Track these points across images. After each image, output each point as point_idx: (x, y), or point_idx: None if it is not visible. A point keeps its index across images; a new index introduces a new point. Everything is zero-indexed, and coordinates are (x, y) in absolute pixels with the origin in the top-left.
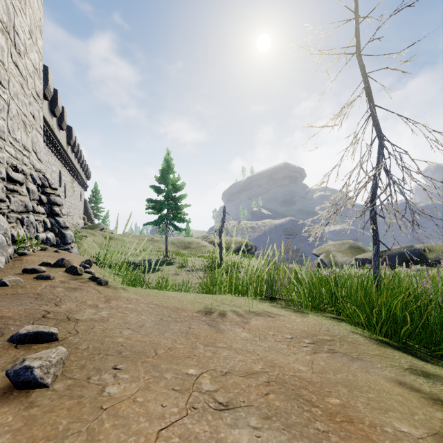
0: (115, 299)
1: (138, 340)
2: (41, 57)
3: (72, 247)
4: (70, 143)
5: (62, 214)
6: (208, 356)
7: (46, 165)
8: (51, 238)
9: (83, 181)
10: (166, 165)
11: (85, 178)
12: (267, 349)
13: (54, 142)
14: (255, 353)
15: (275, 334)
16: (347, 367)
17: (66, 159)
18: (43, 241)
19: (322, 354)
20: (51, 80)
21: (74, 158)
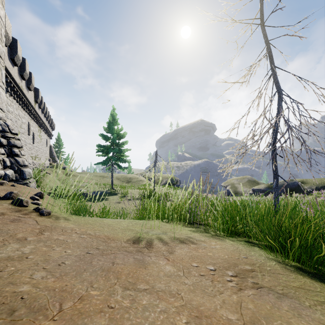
0: (50, 230)
1: (46, 287)
2: (3, 24)
3: (30, 182)
4: (37, 101)
5: (21, 154)
6: (125, 306)
7: (16, 117)
8: (10, 174)
9: (49, 131)
10: (112, 119)
11: (50, 129)
12: (191, 289)
13: (23, 100)
14: (179, 296)
15: (199, 266)
16: (278, 309)
17: (34, 114)
18: (1, 177)
19: (248, 292)
20: (20, 50)
21: (41, 113)
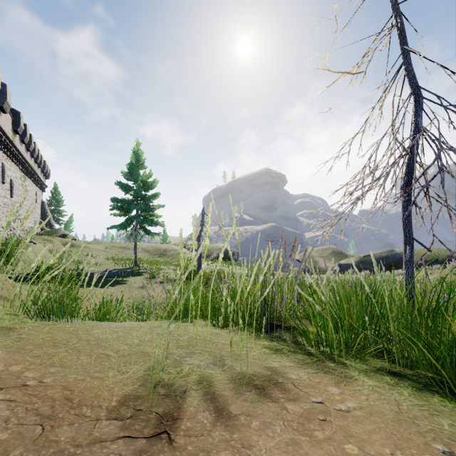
0: None
1: None
2: None
3: None
4: (17, 131)
5: None
6: None
7: None
8: None
9: (39, 180)
10: (135, 159)
11: (42, 177)
12: None
13: None
14: None
15: None
16: None
17: (11, 150)
18: None
19: None
20: None
21: (25, 150)
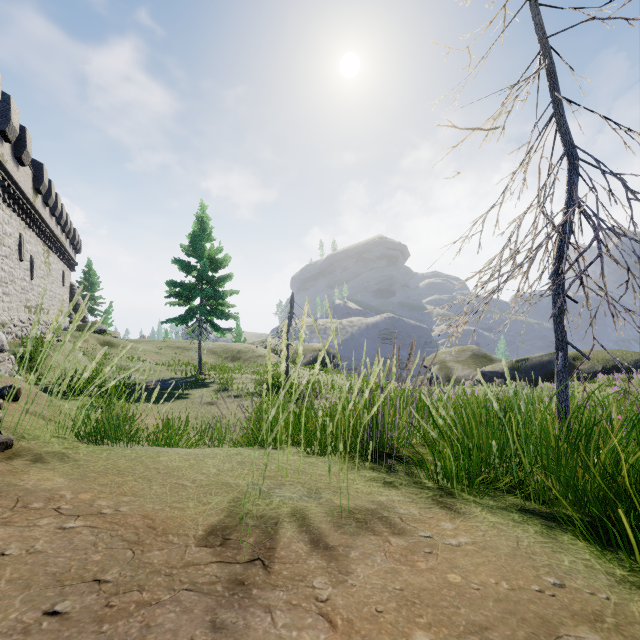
0: None
1: None
2: None
3: None
4: (39, 190)
5: None
6: None
7: None
8: None
9: (67, 255)
10: (199, 228)
11: (72, 251)
12: None
13: (6, 185)
14: None
15: None
16: None
17: (32, 216)
18: None
19: None
20: None
21: (49, 215)
